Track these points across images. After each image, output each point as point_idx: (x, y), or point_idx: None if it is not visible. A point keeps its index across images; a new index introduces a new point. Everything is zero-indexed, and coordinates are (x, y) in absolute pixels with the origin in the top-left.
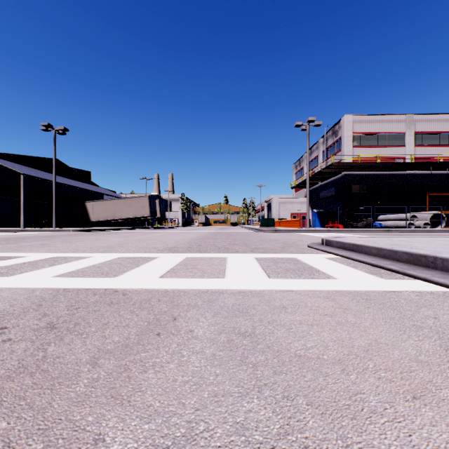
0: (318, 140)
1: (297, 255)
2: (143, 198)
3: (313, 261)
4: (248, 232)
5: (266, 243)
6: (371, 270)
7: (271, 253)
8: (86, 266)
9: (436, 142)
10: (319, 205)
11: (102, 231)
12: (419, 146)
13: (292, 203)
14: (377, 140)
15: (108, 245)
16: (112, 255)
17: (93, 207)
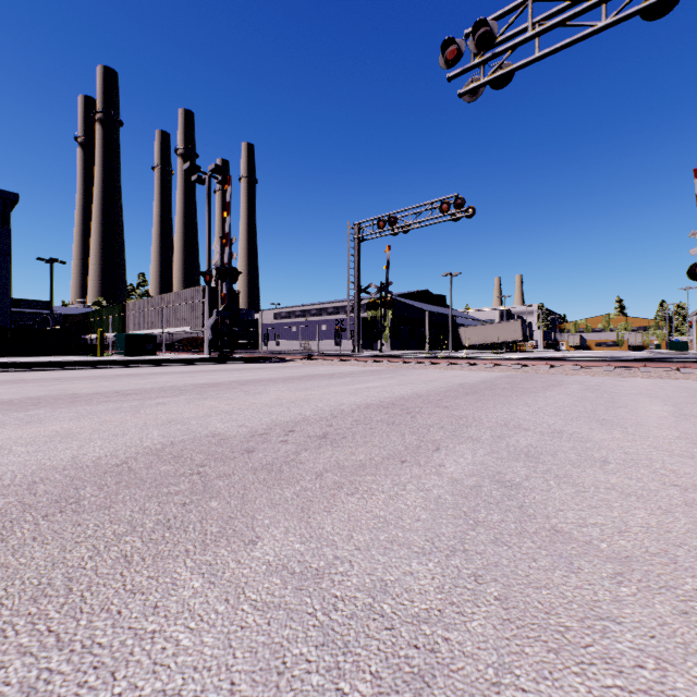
0: None
1: None
2: (514, 323)
3: None
4: None
5: None
6: None
7: None
8: None
9: None
10: None
11: (490, 353)
12: None
13: None
14: None
15: None
16: None
17: (465, 332)
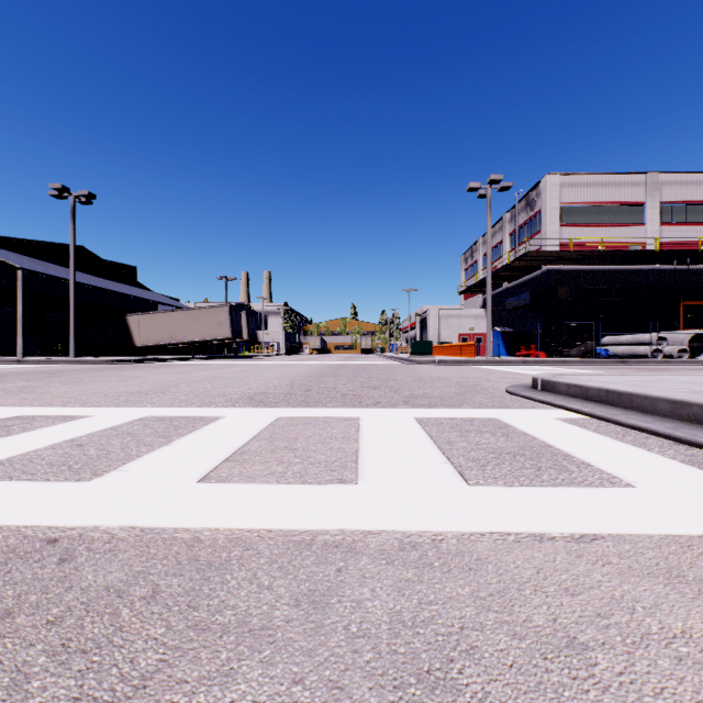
0: (503, 216)
1: (497, 413)
2: (220, 310)
3: (539, 427)
4: (390, 364)
5: (428, 384)
6: (688, 455)
7: (445, 408)
8: (53, 444)
9: (695, 218)
10: (504, 321)
11: (151, 362)
12: (667, 224)
13: (460, 318)
14: (599, 215)
15: (140, 390)
16: (133, 411)
17: (139, 323)
